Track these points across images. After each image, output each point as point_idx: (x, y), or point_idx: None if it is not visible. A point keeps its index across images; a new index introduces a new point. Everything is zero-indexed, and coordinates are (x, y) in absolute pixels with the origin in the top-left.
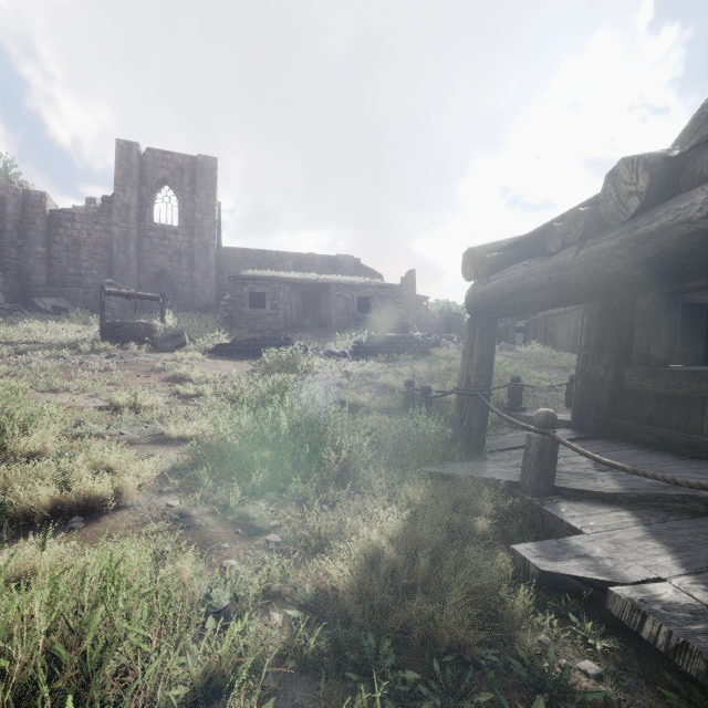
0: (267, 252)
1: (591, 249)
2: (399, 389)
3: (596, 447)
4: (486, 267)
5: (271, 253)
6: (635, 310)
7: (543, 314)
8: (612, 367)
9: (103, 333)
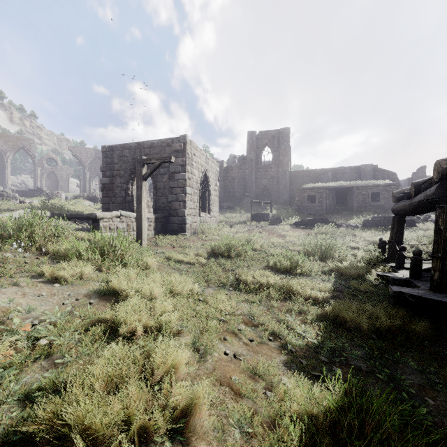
0: (316, 170)
1: (408, 203)
2: None
3: None
4: (396, 199)
5: (318, 170)
6: None
7: None
8: None
9: (252, 218)
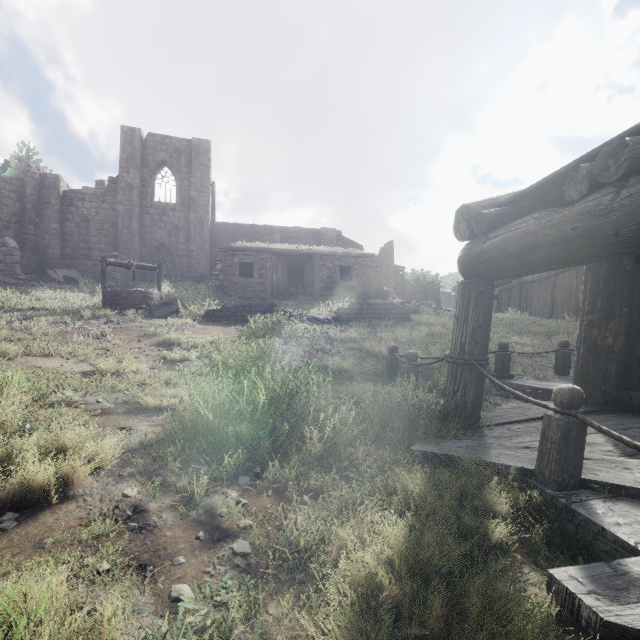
0: (256, 226)
1: None
2: (382, 355)
3: (609, 423)
4: (484, 223)
5: (260, 227)
6: None
7: (518, 282)
8: (622, 334)
9: (104, 300)
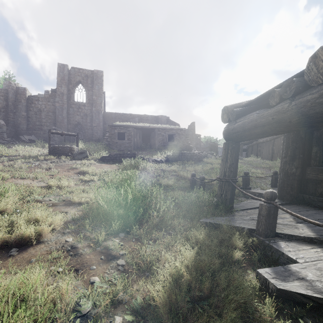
0: (126, 114)
1: (299, 100)
2: (188, 178)
3: (292, 209)
4: (234, 115)
5: (128, 115)
6: (312, 137)
7: (256, 142)
8: (299, 167)
9: (50, 151)
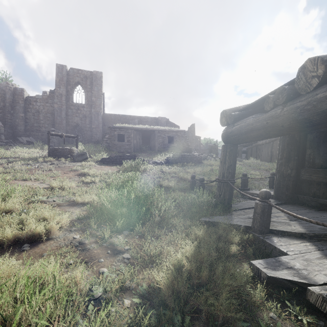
0: (125, 116)
1: (290, 107)
2: (188, 180)
3: (287, 208)
4: (232, 119)
5: (127, 116)
6: (306, 140)
7: (255, 144)
8: (294, 169)
9: (49, 153)
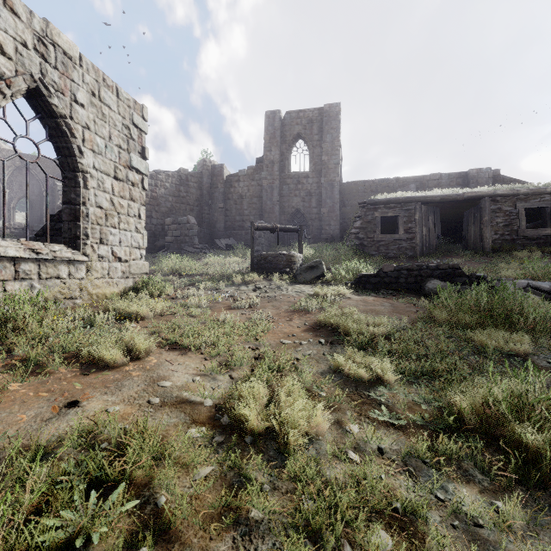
0: (387, 180)
1: None
2: None
3: None
4: None
5: (391, 181)
6: None
7: None
8: None
9: (252, 265)
